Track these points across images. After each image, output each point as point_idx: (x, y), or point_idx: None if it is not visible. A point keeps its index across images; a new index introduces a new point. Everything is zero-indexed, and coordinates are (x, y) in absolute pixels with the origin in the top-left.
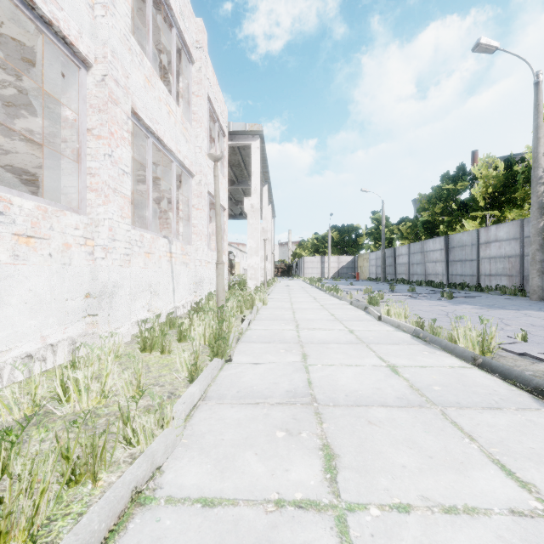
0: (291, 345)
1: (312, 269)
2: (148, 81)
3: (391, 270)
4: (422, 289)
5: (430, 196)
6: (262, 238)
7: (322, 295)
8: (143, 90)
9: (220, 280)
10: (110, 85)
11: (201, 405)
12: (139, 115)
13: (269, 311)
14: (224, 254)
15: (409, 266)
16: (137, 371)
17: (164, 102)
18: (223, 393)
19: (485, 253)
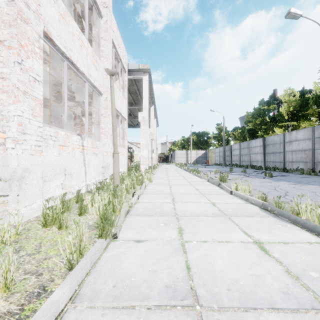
0: (169, 218)
1: (180, 158)
2: (62, 17)
3: (228, 159)
4: (250, 170)
5: (253, 113)
6: (150, 139)
7: (188, 174)
8: (57, 23)
9: (116, 165)
10: (20, 5)
11: (69, 310)
12: (54, 41)
13: (153, 186)
14: (125, 148)
15: (240, 156)
16: (9, 263)
17: (77, 37)
18: (98, 288)
19: (289, 148)
